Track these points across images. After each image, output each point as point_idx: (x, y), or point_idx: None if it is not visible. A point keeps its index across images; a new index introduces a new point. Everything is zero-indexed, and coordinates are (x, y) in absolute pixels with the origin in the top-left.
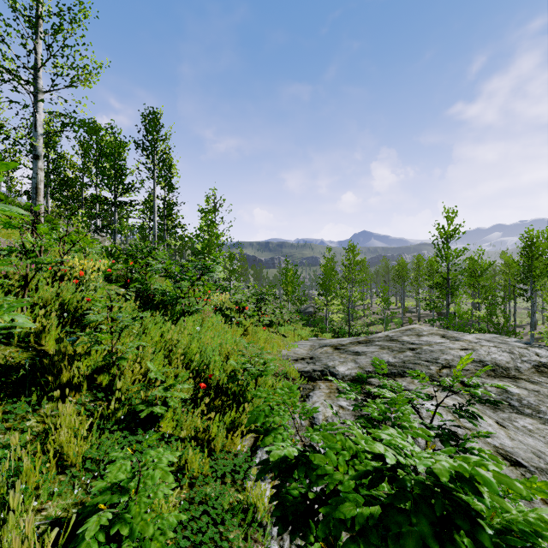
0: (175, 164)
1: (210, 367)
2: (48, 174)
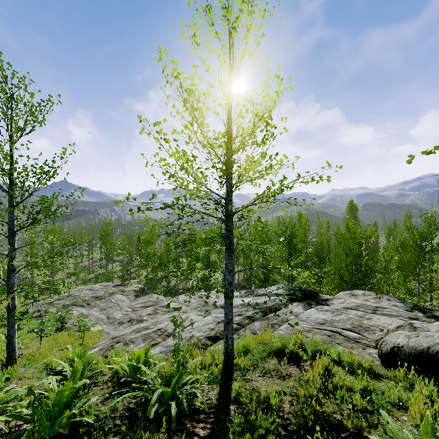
0: None
1: None
2: None
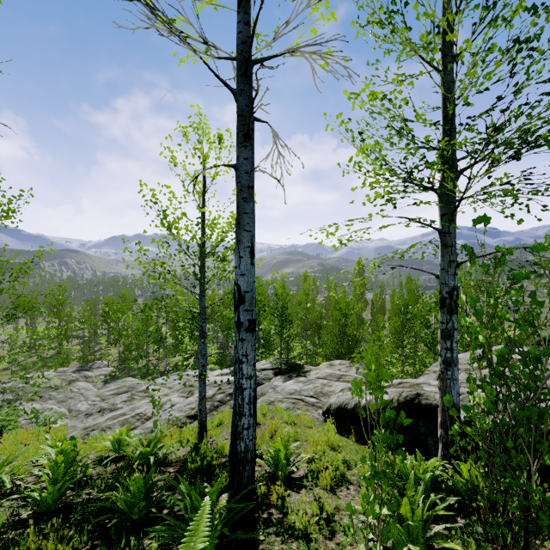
0: None
1: None
2: None
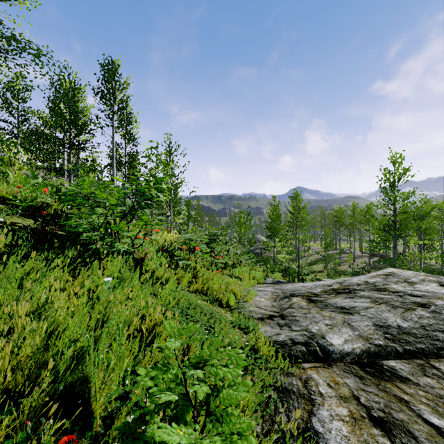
0: (135, 116)
1: (91, 386)
2: (18, 125)
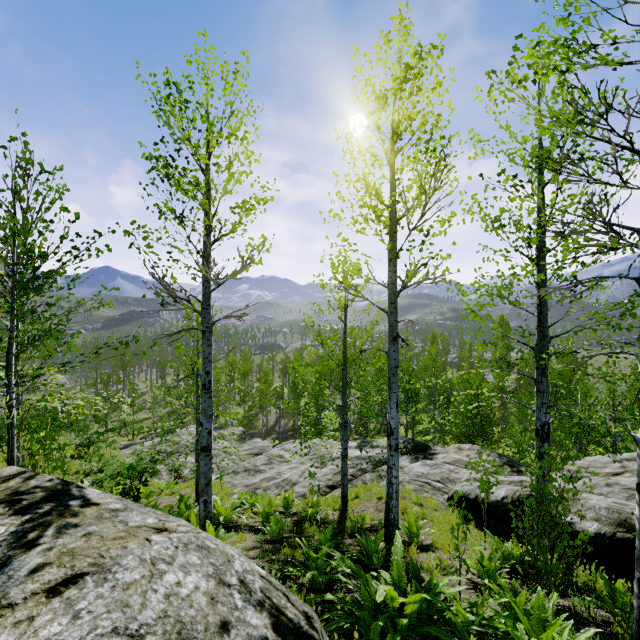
0: None
1: None
2: None
